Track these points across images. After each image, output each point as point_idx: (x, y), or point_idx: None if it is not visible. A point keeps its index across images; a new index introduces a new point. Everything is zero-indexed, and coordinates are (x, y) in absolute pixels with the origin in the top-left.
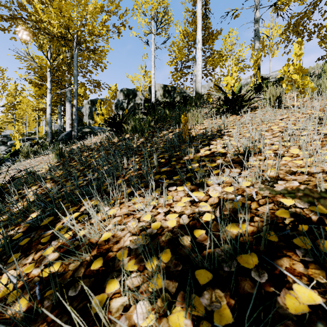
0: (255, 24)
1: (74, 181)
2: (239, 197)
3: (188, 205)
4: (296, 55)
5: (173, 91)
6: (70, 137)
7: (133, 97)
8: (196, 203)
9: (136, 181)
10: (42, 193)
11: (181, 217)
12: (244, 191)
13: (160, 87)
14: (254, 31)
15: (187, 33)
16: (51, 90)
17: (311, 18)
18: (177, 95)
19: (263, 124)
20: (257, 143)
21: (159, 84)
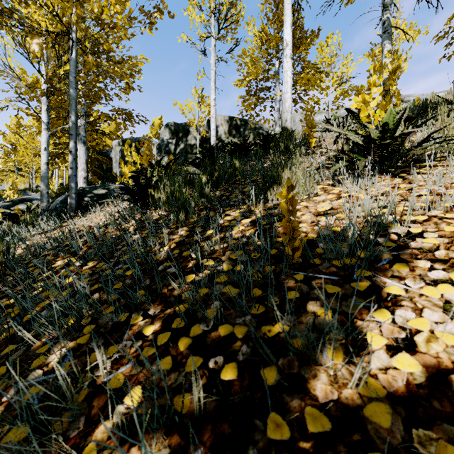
0: (384, 12)
1: None
2: None
3: None
4: None
5: (243, 126)
6: None
7: (183, 135)
8: None
9: None
10: None
11: None
12: None
13: (224, 120)
14: (383, 24)
15: (266, 36)
16: (48, 125)
17: None
18: (249, 132)
19: None
20: None
21: (222, 116)
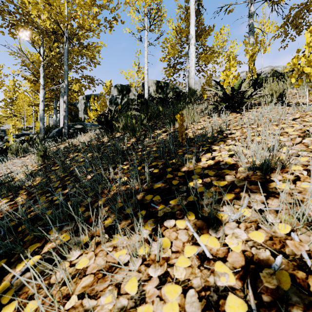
0: (250, 19)
1: (50, 195)
2: (280, 260)
3: (196, 264)
4: (308, 46)
5: (166, 87)
6: (62, 134)
7: (126, 93)
8: (209, 262)
9: (122, 203)
10: (2, 218)
11: (186, 295)
12: (285, 244)
13: (153, 83)
14: (249, 26)
15: (180, 30)
16: (44, 86)
17: (311, 10)
18: (169, 90)
19: (272, 125)
20: (281, 155)
21: (152, 80)
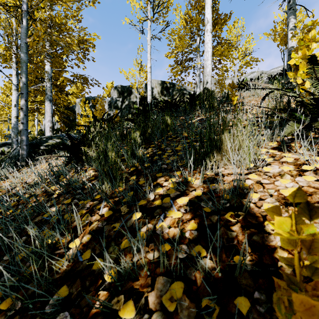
0: None
1: None
2: None
3: None
4: None
5: (172, 88)
6: None
7: (127, 95)
8: None
9: None
10: None
11: None
12: None
13: (158, 84)
14: (288, 2)
15: (190, 18)
16: (18, 87)
17: None
18: (176, 92)
19: None
20: None
21: (156, 80)
